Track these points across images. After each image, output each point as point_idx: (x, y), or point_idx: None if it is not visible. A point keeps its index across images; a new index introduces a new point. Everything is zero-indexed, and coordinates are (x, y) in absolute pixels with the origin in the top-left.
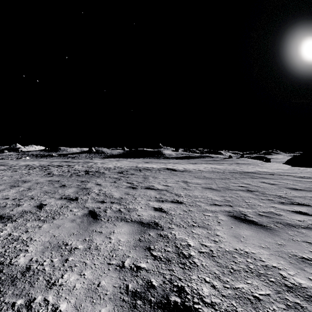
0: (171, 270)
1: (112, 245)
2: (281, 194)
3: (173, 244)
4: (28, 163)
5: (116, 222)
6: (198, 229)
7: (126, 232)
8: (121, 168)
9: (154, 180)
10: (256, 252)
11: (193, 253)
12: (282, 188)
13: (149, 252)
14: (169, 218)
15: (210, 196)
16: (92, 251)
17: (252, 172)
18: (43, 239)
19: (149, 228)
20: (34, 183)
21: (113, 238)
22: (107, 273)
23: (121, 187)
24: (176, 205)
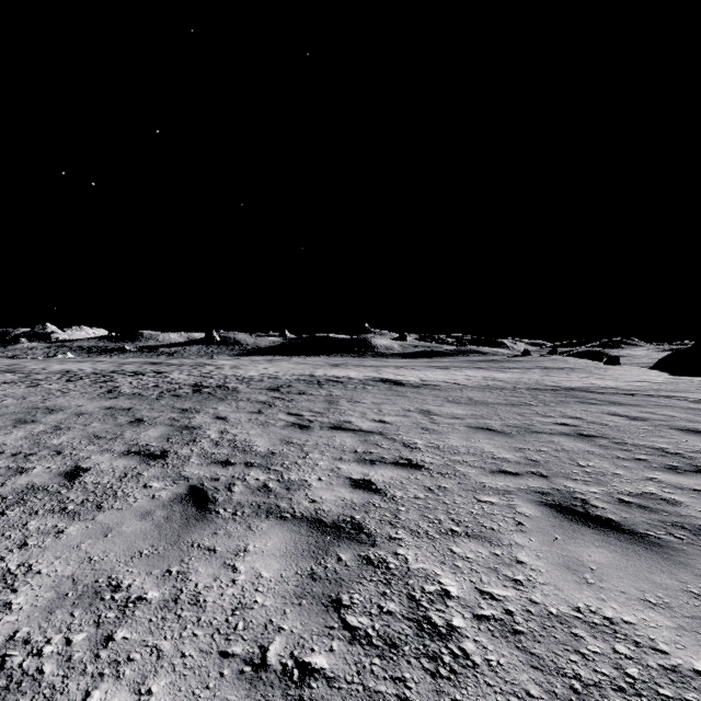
0: (401, 682)
1: (239, 591)
2: (665, 446)
3: (403, 591)
4: (68, 367)
5: (255, 520)
6: (467, 544)
7: (279, 551)
8: (277, 378)
9: (351, 407)
10: (637, 619)
11: (460, 620)
12: (664, 429)
13: (338, 615)
14: (390, 510)
15: (488, 448)
16: (183, 609)
17: (581, 388)
18: (59, 570)
19: (339, 538)
20: (72, 413)
21: (242, 567)
22: (215, 689)
23: (273, 426)
24: (406, 473)
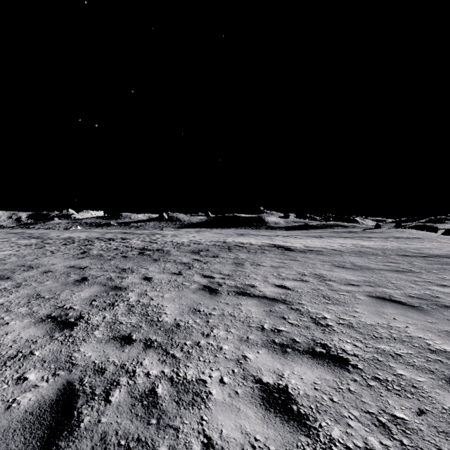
0: None
1: None
2: None
3: None
4: (72, 235)
5: None
6: None
7: None
8: (199, 244)
9: (254, 270)
10: None
11: None
12: None
13: None
14: None
15: (413, 332)
16: None
17: (446, 255)
18: None
19: None
20: (41, 271)
21: None
22: None
23: (186, 289)
24: (330, 375)
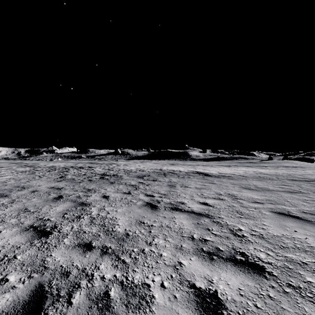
0: None
1: None
2: None
3: None
4: (55, 164)
5: None
6: None
7: None
8: (143, 171)
9: (183, 190)
10: None
11: None
12: None
13: None
14: None
15: (313, 242)
16: None
17: None
18: None
19: None
20: (30, 190)
21: None
22: None
23: (134, 205)
24: (251, 282)
